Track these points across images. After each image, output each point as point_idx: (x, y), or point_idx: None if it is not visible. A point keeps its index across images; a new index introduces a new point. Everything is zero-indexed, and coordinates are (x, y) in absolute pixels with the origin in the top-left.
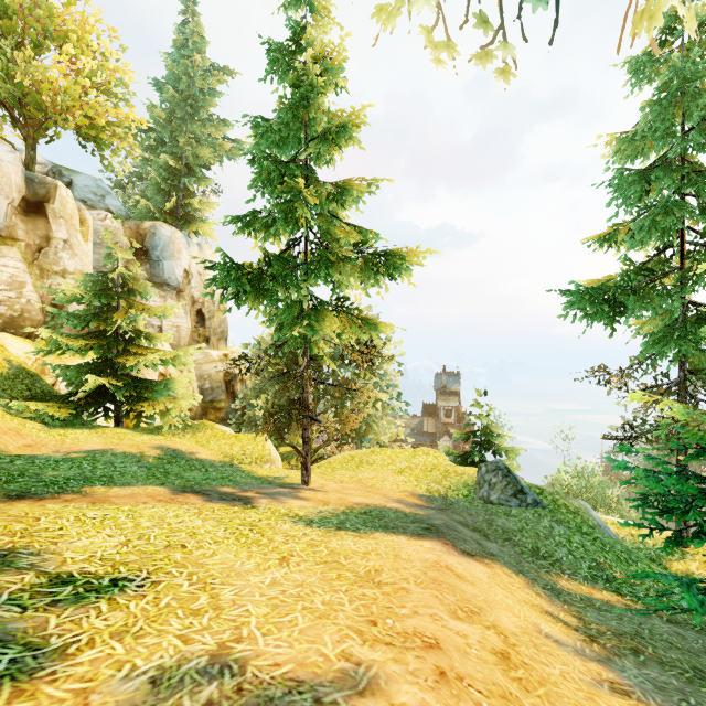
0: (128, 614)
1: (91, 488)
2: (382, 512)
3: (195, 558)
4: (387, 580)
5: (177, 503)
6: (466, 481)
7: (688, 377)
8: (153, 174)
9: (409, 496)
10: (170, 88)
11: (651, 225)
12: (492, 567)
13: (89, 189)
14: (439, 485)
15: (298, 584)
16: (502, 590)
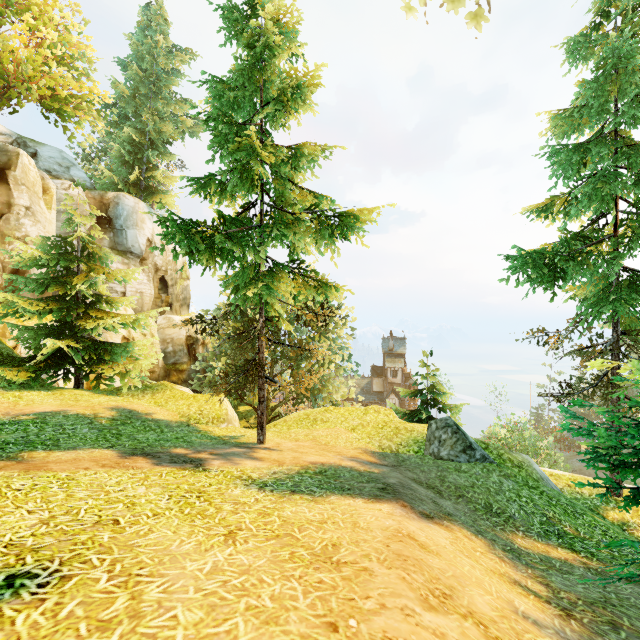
0: (8, 636)
1: (30, 453)
2: (337, 471)
3: (126, 538)
4: (347, 558)
5: (122, 468)
6: (415, 437)
7: (621, 338)
8: (117, 147)
9: (363, 454)
10: (134, 66)
11: (589, 194)
12: (452, 530)
13: (54, 160)
14: (391, 442)
15: (243, 569)
16: (467, 559)
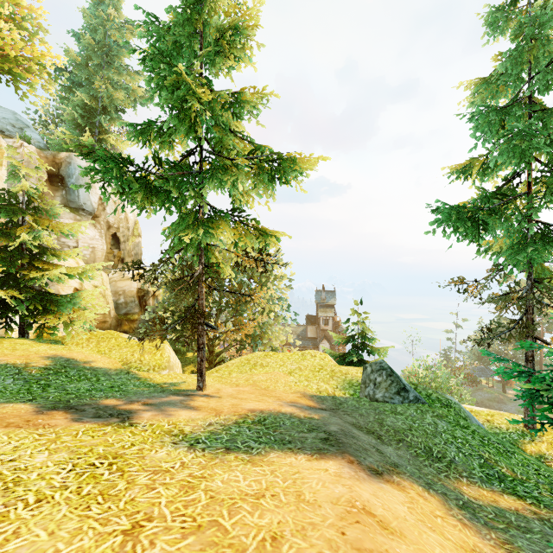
0: None
1: None
2: (276, 419)
3: None
4: None
5: (30, 427)
6: (350, 380)
7: (534, 285)
8: (69, 110)
9: (302, 398)
10: (86, 36)
11: (510, 151)
12: (404, 488)
13: (8, 121)
14: (327, 385)
15: None
16: (433, 534)
